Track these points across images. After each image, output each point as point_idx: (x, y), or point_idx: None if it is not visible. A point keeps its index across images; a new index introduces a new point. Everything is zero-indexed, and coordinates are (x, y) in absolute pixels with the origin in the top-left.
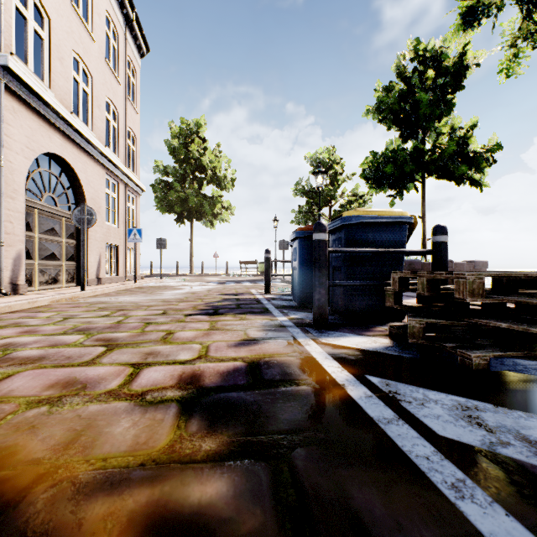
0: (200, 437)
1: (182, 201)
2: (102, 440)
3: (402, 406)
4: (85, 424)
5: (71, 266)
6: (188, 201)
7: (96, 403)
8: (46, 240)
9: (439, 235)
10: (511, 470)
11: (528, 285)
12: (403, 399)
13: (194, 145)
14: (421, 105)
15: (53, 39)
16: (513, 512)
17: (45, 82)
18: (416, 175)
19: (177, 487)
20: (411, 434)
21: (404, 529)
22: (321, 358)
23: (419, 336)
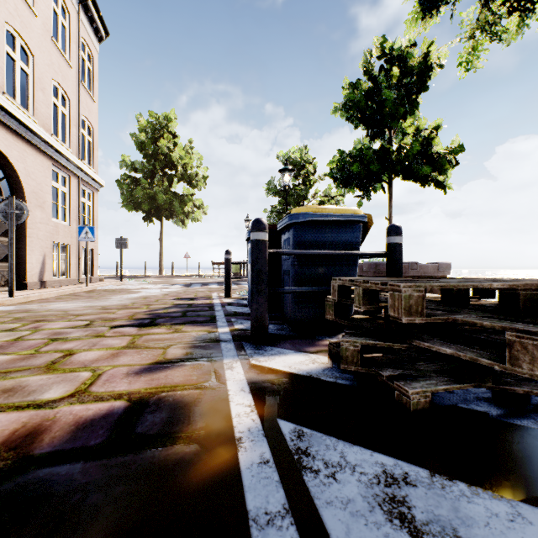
0: None
1: (150, 199)
2: None
3: (303, 482)
4: None
5: (6, 268)
6: (156, 199)
7: None
8: None
9: (393, 236)
10: None
11: (483, 293)
12: (309, 466)
13: (163, 140)
14: (386, 103)
15: None
16: None
17: None
18: (383, 176)
19: None
20: None
21: None
22: (235, 391)
23: (352, 362)
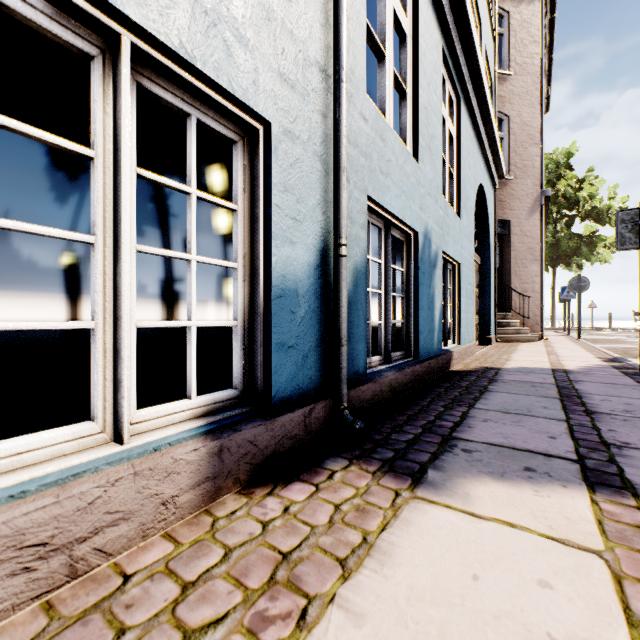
0: None
1: (548, 247)
2: None
3: None
4: None
5: None
6: (557, 246)
7: None
8: None
9: None
10: None
11: None
12: None
13: (563, 181)
14: None
15: None
16: None
17: None
18: None
19: None
20: None
21: None
22: None
23: None
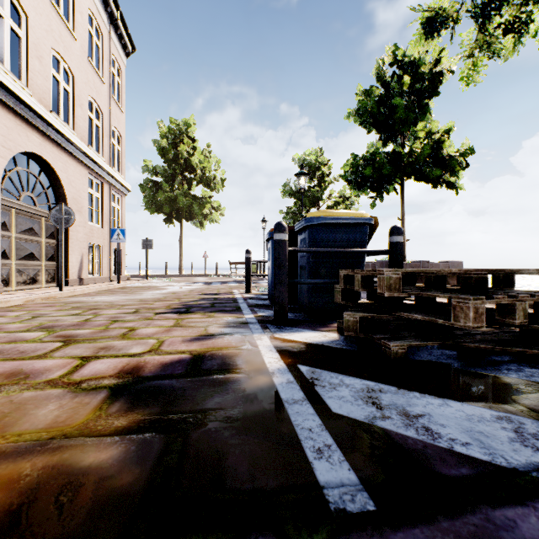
0: (116, 416)
1: (171, 202)
2: (25, 420)
3: (315, 390)
4: (14, 407)
5: (51, 266)
6: (177, 202)
7: (32, 390)
8: (24, 240)
9: (395, 235)
10: (376, 437)
11: None
12: (319, 384)
13: (183, 145)
14: (397, 109)
15: (31, 38)
16: (355, 467)
17: (23, 81)
18: (396, 178)
19: (76, 454)
20: (308, 411)
21: (256, 481)
22: (266, 351)
23: (353, 329)
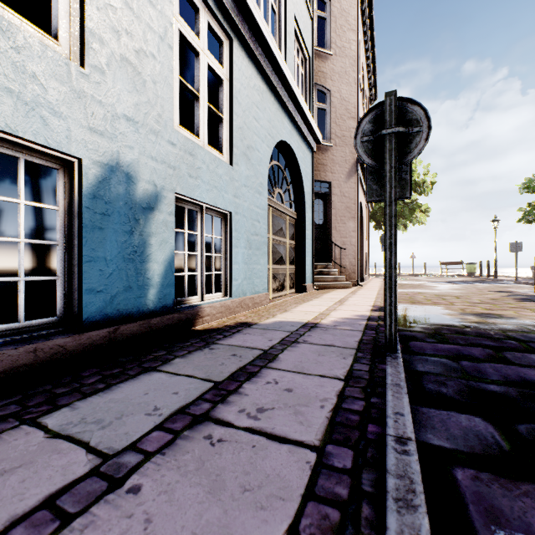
0: None
1: (382, 210)
2: None
3: None
4: None
5: None
6: None
7: None
8: None
9: None
10: None
11: None
12: None
13: None
14: None
15: None
16: None
17: None
18: None
19: None
20: None
21: None
22: None
23: None
